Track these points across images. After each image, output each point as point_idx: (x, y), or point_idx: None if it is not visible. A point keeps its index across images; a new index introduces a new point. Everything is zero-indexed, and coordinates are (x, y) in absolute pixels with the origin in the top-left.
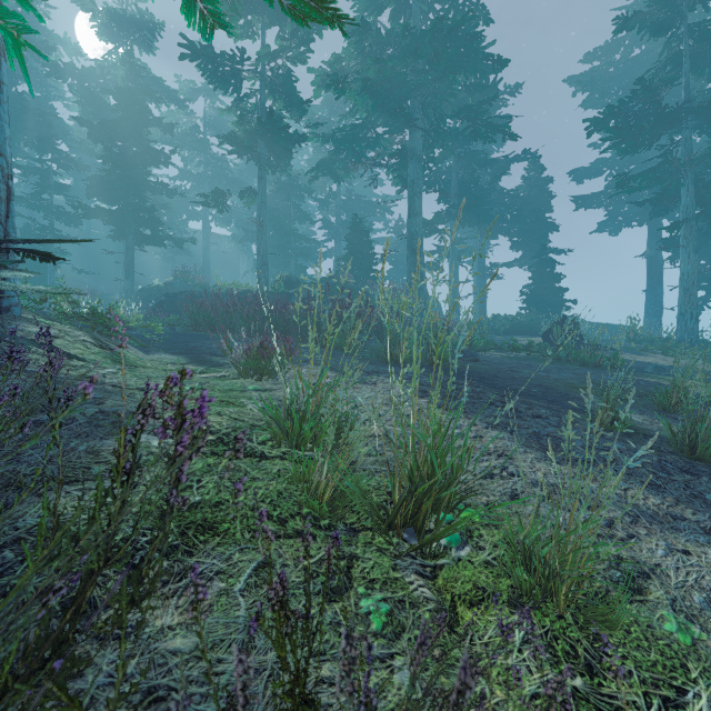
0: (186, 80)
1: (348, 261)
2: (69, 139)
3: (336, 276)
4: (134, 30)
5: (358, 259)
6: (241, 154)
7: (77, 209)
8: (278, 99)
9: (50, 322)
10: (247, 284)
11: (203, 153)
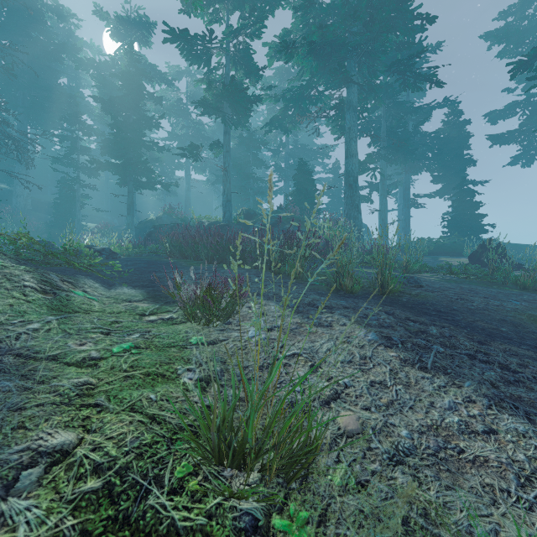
0: (173, 65)
1: (295, 196)
2: (92, 115)
3: (285, 208)
4: (136, 30)
5: (303, 194)
6: (211, 115)
7: (93, 164)
8: (239, 69)
9: (4, 265)
10: (216, 217)
11: (186, 119)
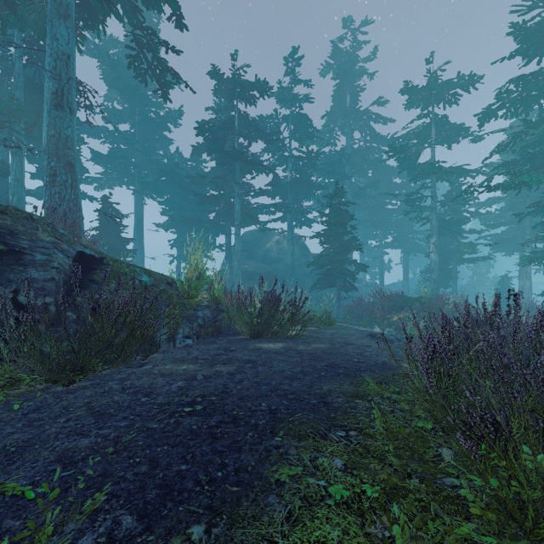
0: None
1: None
2: None
3: None
4: None
5: None
6: None
7: None
8: None
9: None
10: None
11: None
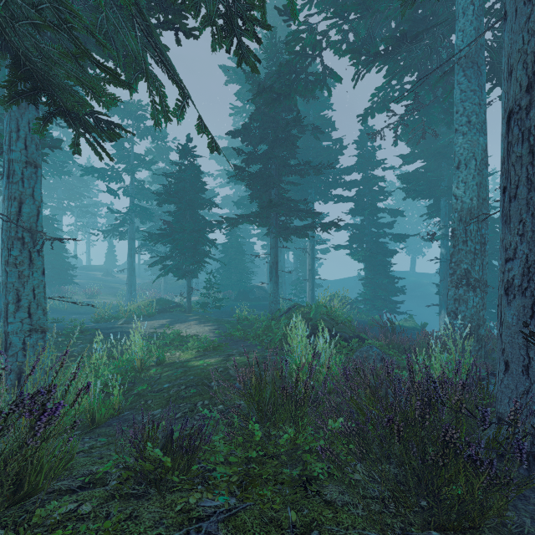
0: None
1: None
2: None
3: None
4: None
5: None
6: None
7: None
8: None
9: None
10: None
11: None
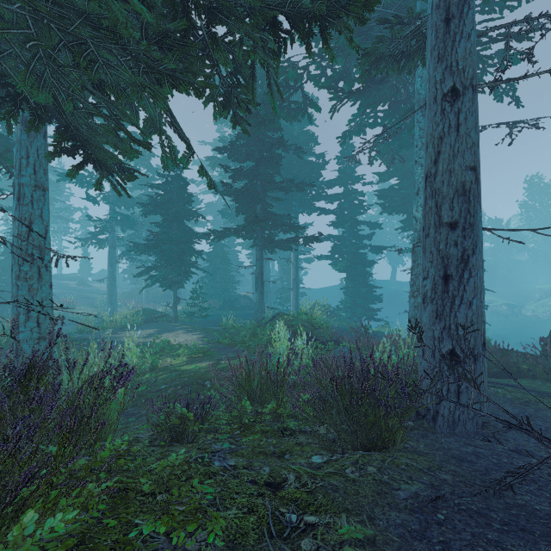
0: None
1: None
2: None
3: None
4: None
5: None
6: None
7: None
8: None
9: None
10: None
11: None
